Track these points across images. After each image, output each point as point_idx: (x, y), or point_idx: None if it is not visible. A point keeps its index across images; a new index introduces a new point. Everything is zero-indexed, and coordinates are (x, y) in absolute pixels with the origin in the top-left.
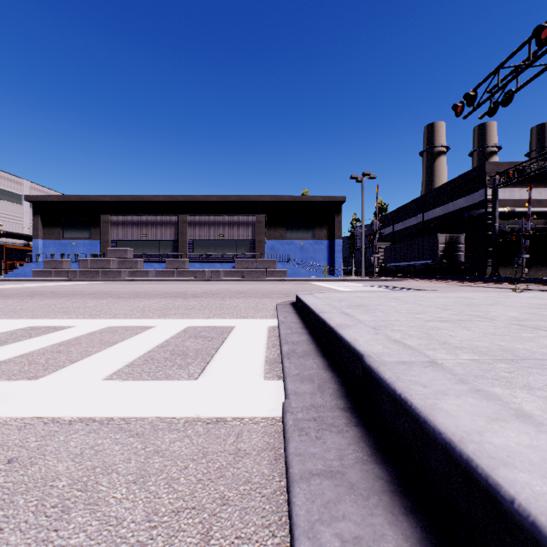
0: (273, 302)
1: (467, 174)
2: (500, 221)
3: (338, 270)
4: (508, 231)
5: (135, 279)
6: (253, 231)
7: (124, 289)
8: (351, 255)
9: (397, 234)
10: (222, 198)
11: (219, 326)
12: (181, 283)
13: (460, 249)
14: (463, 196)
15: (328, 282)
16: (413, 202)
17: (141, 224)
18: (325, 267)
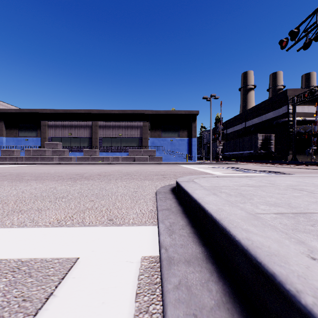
0: (153, 186)
1: (275, 97)
2: (296, 126)
3: (194, 157)
4: (302, 132)
5: (61, 162)
6: (141, 131)
7: (41, 170)
8: (201, 148)
9: (229, 135)
10: (121, 111)
11: (45, 260)
12: (91, 165)
13: (271, 143)
14: (272, 110)
15: (189, 164)
16: (239, 115)
17: (68, 127)
18: (186, 155)
